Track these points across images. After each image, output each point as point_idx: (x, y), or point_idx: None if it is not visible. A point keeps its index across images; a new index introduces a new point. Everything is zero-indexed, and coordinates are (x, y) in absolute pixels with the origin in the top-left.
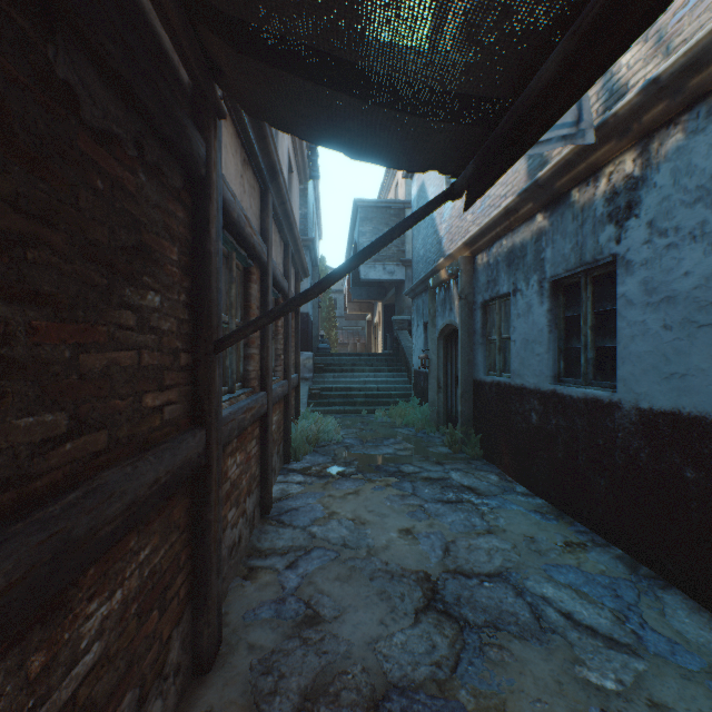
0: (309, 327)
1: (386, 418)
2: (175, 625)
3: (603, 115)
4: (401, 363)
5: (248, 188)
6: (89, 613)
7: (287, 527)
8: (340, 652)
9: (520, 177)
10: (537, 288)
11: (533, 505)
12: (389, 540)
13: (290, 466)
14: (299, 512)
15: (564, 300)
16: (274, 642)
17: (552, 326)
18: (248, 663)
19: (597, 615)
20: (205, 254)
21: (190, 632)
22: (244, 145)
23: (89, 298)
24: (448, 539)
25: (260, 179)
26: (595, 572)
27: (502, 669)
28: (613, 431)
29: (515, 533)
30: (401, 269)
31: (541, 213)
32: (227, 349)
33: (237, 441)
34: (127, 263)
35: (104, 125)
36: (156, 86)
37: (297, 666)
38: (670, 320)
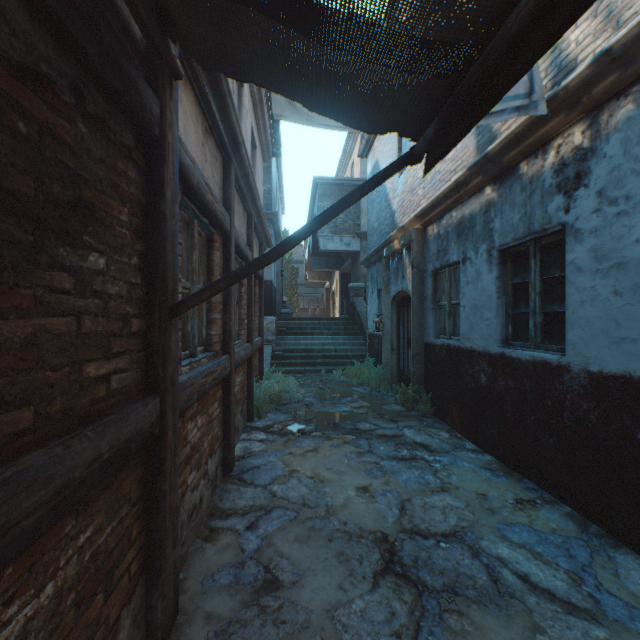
0: (273, 294)
1: (343, 378)
2: (124, 604)
3: (552, 90)
4: (356, 326)
5: (210, 157)
6: (6, 619)
7: (249, 486)
8: (299, 621)
9: (469, 152)
10: (486, 257)
11: (483, 462)
12: (347, 498)
13: (254, 424)
14: (261, 470)
15: (512, 268)
16: (232, 610)
17: (500, 292)
18: (204, 635)
19: (553, 577)
20: (159, 216)
21: (144, 606)
22: (205, 114)
23: (6, 256)
24: (404, 496)
25: (223, 150)
26: (547, 530)
27: (462, 638)
28: (562, 392)
29: (467, 490)
30: (356, 241)
31: (490, 185)
32: (188, 314)
33: (198, 404)
34: (61, 219)
35: (28, 60)
36: (96, 28)
37: (254, 639)
38: (620, 286)
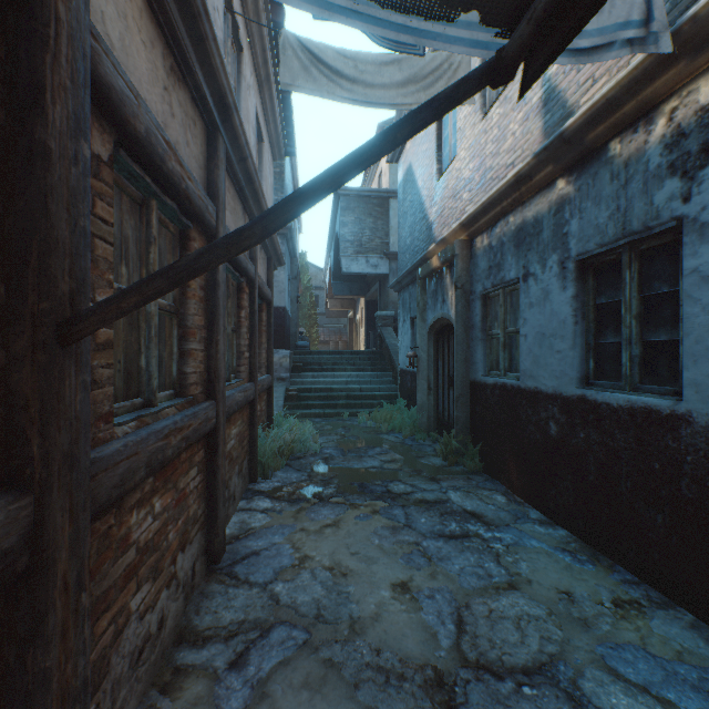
0: (287, 323)
1: (370, 423)
2: None
3: None
4: (385, 361)
5: (181, 115)
6: None
7: (241, 586)
8: None
9: (533, 138)
10: (558, 270)
11: (556, 539)
12: (380, 603)
13: (257, 487)
14: (260, 558)
15: (594, 284)
16: None
17: (578, 316)
18: None
19: None
20: (32, 149)
21: None
22: (169, 43)
23: None
24: (459, 598)
25: (205, 113)
26: (670, 655)
27: None
28: (678, 452)
29: (544, 586)
30: (384, 262)
31: (563, 177)
32: (141, 342)
33: (155, 479)
34: None
35: None
36: None
37: None
38: None
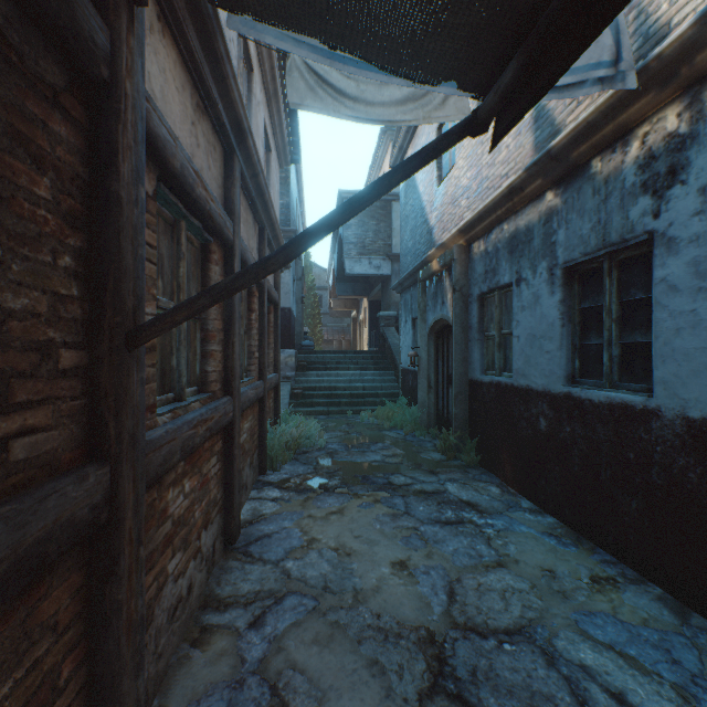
0: (292, 323)
1: (373, 420)
2: None
3: (635, 65)
4: (387, 360)
5: (205, 143)
6: None
7: (256, 563)
8: None
9: (525, 152)
10: (547, 276)
11: (544, 525)
12: (381, 578)
13: (266, 478)
14: (272, 540)
15: (579, 290)
16: None
17: (565, 319)
18: None
19: (658, 696)
20: (109, 199)
21: None
22: (196, 83)
23: None
24: (452, 575)
25: (223, 138)
26: (637, 622)
27: None
28: (649, 443)
29: (530, 565)
30: (387, 264)
31: (551, 190)
32: (173, 345)
33: (185, 463)
34: None
35: None
36: None
37: None
38: None
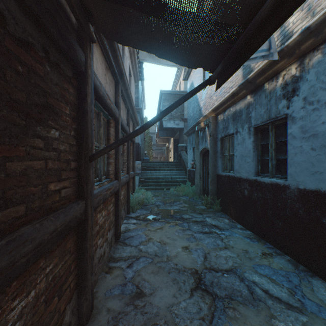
0: (139, 149)
1: (175, 192)
2: (67, 303)
3: (280, 47)
4: (182, 166)
5: (109, 81)
6: (13, 307)
7: (128, 246)
8: (153, 312)
9: (239, 78)
10: (247, 131)
11: (246, 234)
12: (177, 252)
13: (130, 215)
14: (134, 238)
15: (260, 136)
16: (120, 307)
17: (255, 149)
18: (107, 319)
19: (281, 291)
20: (84, 111)
21: (77, 304)
22: (106, 59)
23: (13, 131)
24: (206, 251)
25: (115, 77)
26: (278, 268)
27: (235, 321)
28: (285, 199)
29: (238, 248)
30: (182, 123)
31: (249, 95)
32: (98, 160)
33: (103, 205)
34: (38, 113)
35: (22, 36)
36: (55, 19)
37: (131, 321)
38: (314, 146)
